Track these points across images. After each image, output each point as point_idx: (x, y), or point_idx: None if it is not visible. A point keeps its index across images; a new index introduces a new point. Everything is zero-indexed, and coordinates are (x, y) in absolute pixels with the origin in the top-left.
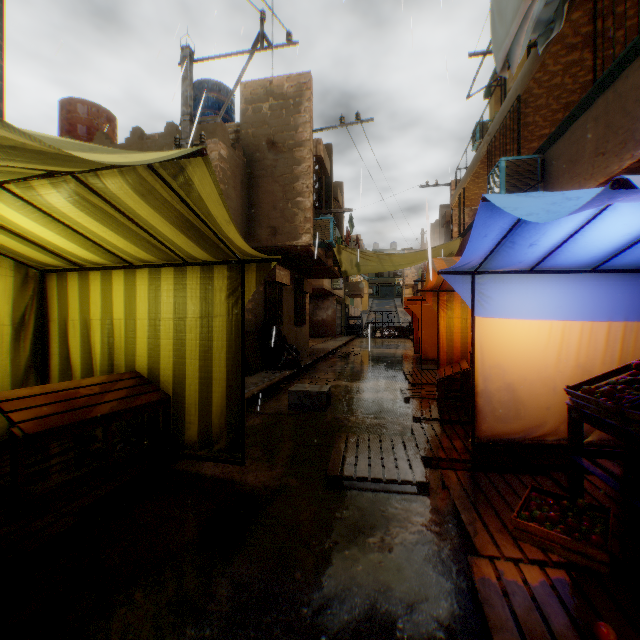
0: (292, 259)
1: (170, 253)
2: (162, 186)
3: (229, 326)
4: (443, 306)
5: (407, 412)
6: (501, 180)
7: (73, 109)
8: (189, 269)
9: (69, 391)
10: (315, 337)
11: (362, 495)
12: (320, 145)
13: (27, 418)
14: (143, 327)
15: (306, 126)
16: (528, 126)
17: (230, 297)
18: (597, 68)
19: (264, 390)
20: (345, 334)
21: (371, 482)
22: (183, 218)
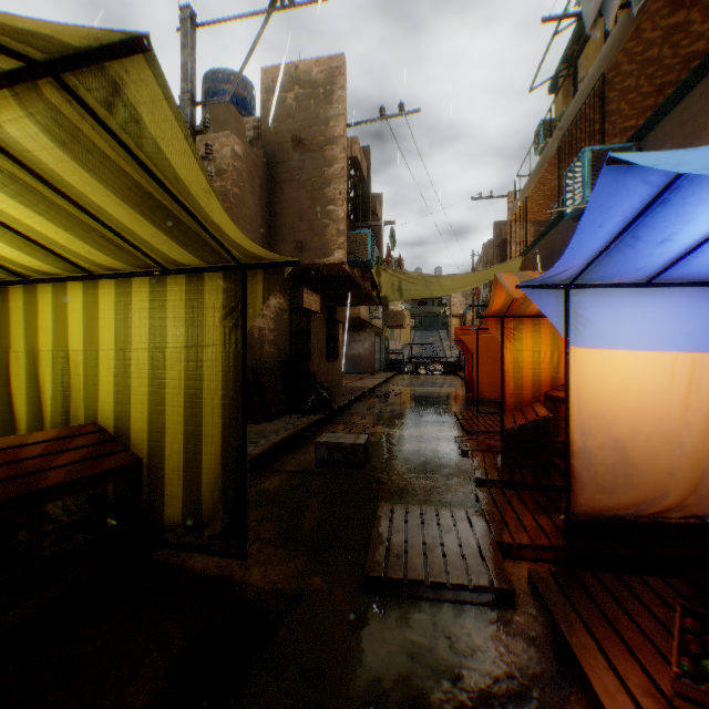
0: (323, 281)
1: (139, 254)
2: (94, 127)
3: (225, 359)
4: (509, 335)
5: (466, 470)
6: (585, 176)
7: None
8: (170, 279)
9: None
10: (350, 374)
11: (417, 607)
12: (356, 145)
13: None
14: (108, 361)
15: (339, 119)
16: (610, 116)
17: (227, 318)
18: (706, 34)
19: (286, 440)
20: (384, 370)
21: (429, 586)
22: (141, 191)
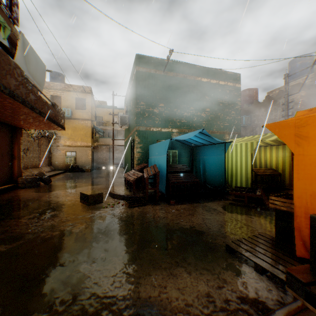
0: None
1: (280, 143)
2: None
3: None
4: None
5: None
6: None
7: (244, 93)
8: (285, 145)
9: (260, 169)
10: None
11: None
12: None
13: (256, 172)
14: (273, 159)
15: None
16: None
17: None
18: None
19: None
20: None
21: None
22: None
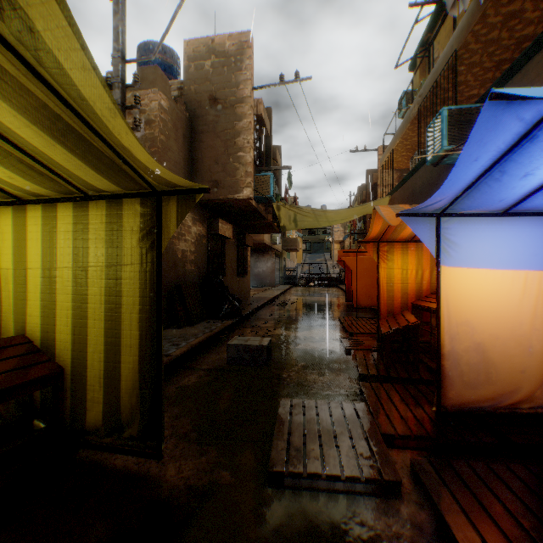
0: (234, 214)
1: (60, 180)
2: None
3: (142, 277)
4: (383, 257)
5: (350, 366)
6: (443, 129)
7: None
8: (92, 204)
9: None
10: (256, 286)
11: (315, 499)
12: (260, 105)
13: None
14: (36, 279)
15: (247, 83)
16: (459, 86)
17: (144, 240)
18: (535, 21)
19: (203, 342)
20: (283, 284)
21: (326, 479)
22: (49, 112)
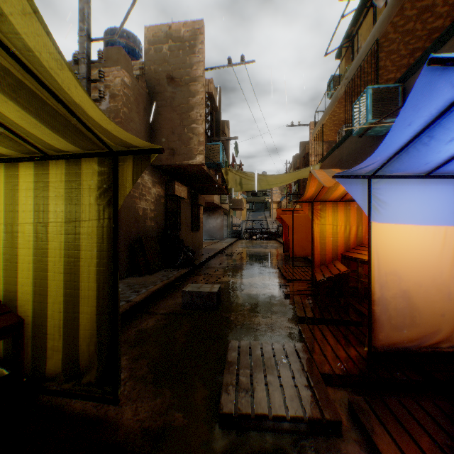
0: (189, 177)
1: (19, 140)
2: None
3: (100, 232)
4: (317, 214)
5: (289, 309)
6: (368, 105)
7: None
8: (53, 164)
9: None
10: (207, 239)
11: (262, 440)
12: (211, 84)
13: None
14: None
15: (199, 65)
16: (379, 70)
17: (101, 197)
18: (444, 15)
19: (161, 289)
20: (230, 237)
21: (272, 420)
22: None
